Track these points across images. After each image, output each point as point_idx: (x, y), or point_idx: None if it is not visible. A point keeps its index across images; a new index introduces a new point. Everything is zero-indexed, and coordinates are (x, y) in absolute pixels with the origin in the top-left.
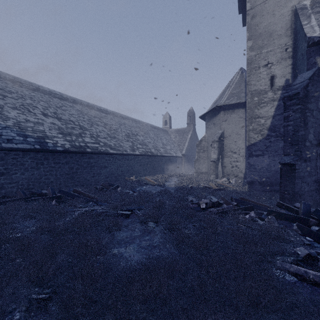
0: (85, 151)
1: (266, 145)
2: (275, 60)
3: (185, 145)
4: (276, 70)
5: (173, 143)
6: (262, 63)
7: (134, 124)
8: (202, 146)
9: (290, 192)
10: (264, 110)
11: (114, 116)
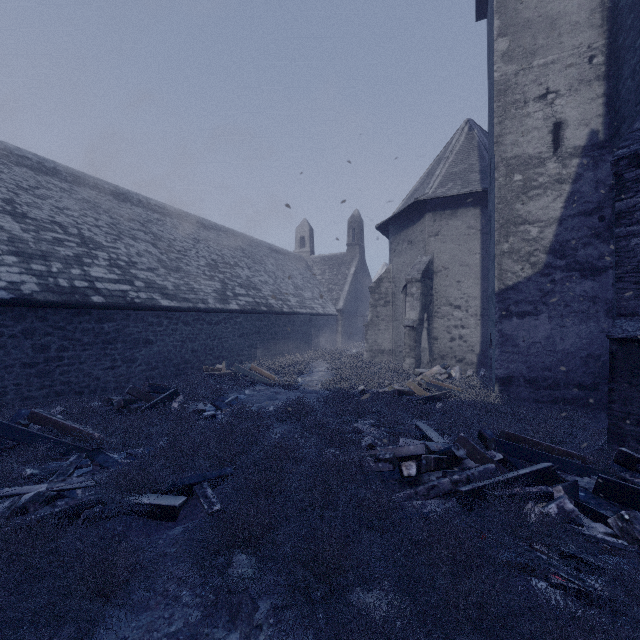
0: (87, 303)
1: (543, 289)
2: (565, 85)
3: (343, 290)
4: (567, 109)
5: (317, 285)
6: (533, 91)
7: (231, 242)
8: (383, 291)
9: None
10: (539, 204)
11: (183, 222)
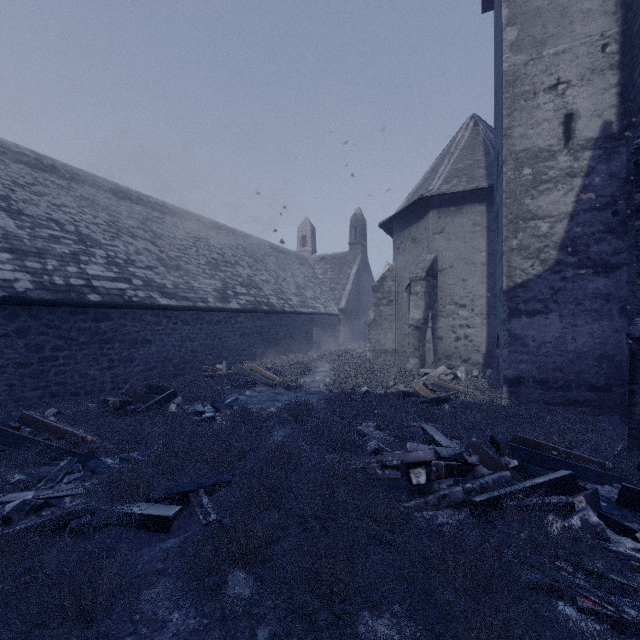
0: (83, 301)
1: (553, 287)
2: (577, 75)
3: (345, 290)
4: (579, 100)
5: (319, 284)
6: (544, 82)
7: (232, 241)
8: (386, 290)
9: None
10: (549, 199)
11: (183, 220)
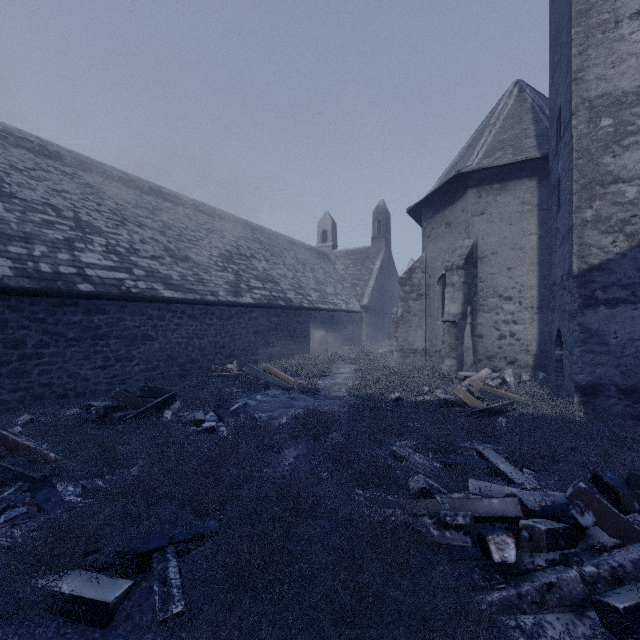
0: (71, 291)
1: None
2: None
3: (368, 286)
4: None
5: (340, 280)
6: (629, 6)
7: (248, 234)
8: (416, 283)
9: None
10: (638, 155)
11: (197, 212)
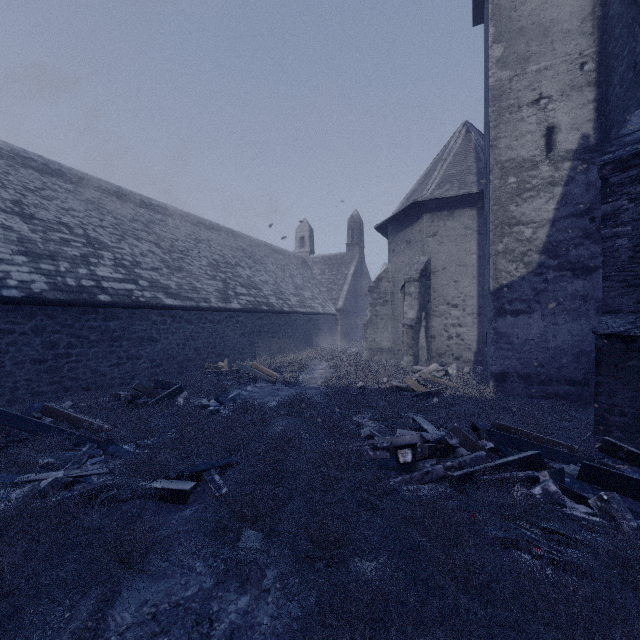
0: (94, 301)
1: (536, 288)
2: (557, 91)
3: (343, 290)
4: (560, 114)
5: (317, 285)
6: (527, 96)
7: (232, 242)
8: (382, 291)
9: (626, 411)
10: (532, 206)
11: (185, 222)
